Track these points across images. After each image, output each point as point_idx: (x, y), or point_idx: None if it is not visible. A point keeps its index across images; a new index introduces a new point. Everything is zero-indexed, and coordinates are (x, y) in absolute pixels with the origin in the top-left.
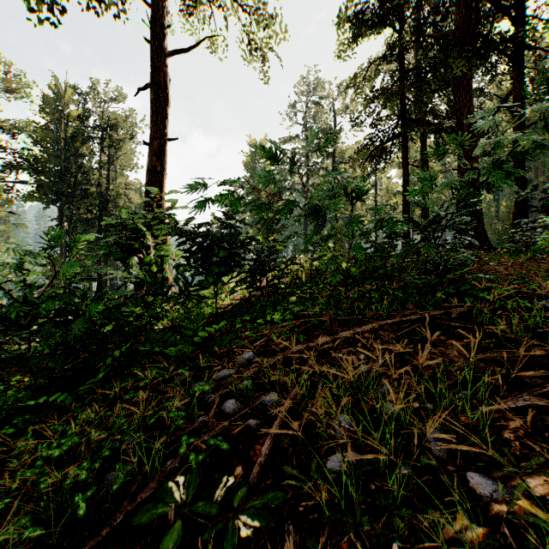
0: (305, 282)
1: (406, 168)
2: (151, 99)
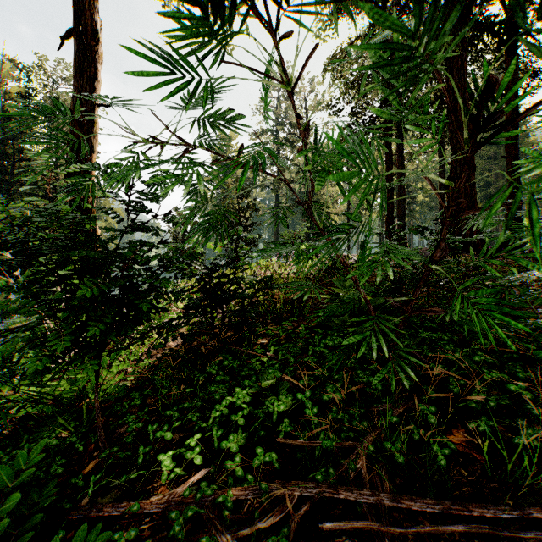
0: (283, 304)
1: (390, 161)
2: (75, 51)
